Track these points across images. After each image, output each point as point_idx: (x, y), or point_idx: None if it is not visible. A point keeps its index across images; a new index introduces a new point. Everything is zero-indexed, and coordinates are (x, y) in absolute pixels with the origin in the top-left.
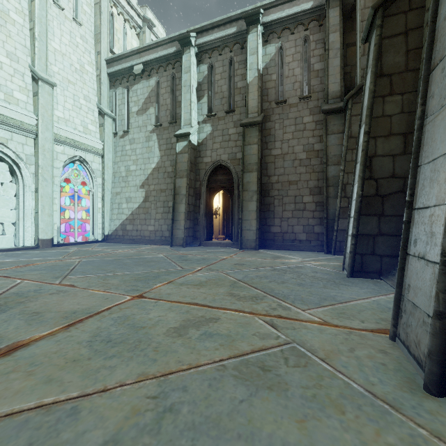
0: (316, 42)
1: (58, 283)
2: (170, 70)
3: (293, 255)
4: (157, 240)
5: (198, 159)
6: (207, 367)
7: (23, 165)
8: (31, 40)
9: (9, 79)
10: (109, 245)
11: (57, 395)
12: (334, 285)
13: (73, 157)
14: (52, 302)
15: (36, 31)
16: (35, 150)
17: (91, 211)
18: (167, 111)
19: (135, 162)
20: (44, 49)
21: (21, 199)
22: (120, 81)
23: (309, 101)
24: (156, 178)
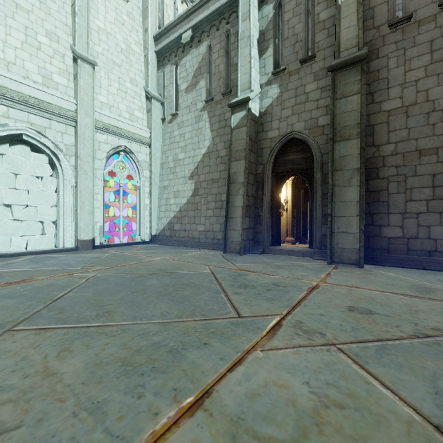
0: None
1: None
2: (223, 26)
3: None
4: (207, 242)
5: (261, 135)
6: None
7: (62, 156)
8: (72, 17)
9: (48, 61)
10: (153, 248)
11: None
12: None
13: (117, 147)
14: None
15: (76, 5)
16: (75, 139)
17: (138, 208)
18: (220, 80)
19: (184, 149)
20: (86, 26)
21: (61, 195)
22: (168, 58)
23: None
24: (207, 165)
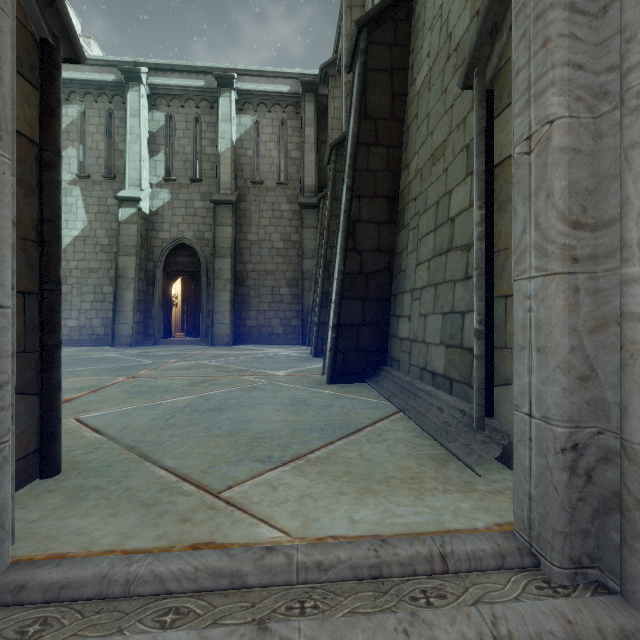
0: (293, 128)
1: None
2: (105, 102)
3: (270, 348)
4: (84, 339)
5: (152, 233)
6: (221, 390)
7: None
8: None
9: None
10: None
11: (139, 403)
12: (301, 362)
13: None
14: None
15: None
16: None
17: None
18: (100, 159)
19: None
20: None
21: None
22: None
23: (287, 188)
24: (81, 251)
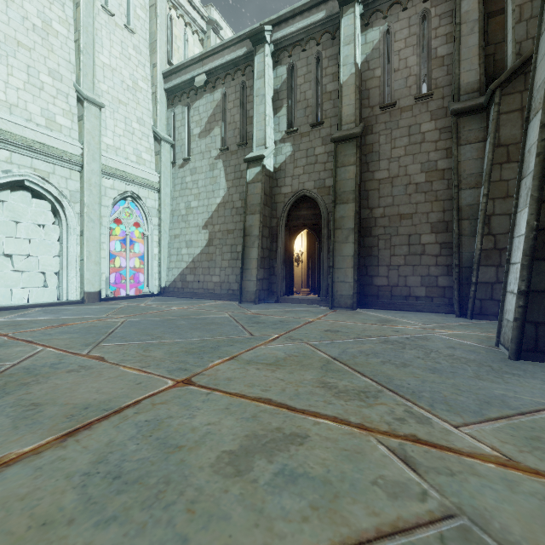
0: (440, 16)
1: (85, 353)
2: (239, 77)
3: (408, 318)
4: (223, 294)
5: (275, 190)
6: None
7: (67, 203)
8: (76, 53)
9: (51, 102)
10: (165, 300)
11: None
12: (492, 373)
13: (124, 192)
14: (64, 386)
15: (81, 42)
16: (80, 185)
17: (146, 258)
18: (236, 131)
19: (197, 197)
20: (91, 64)
21: (64, 244)
22: (180, 98)
23: (430, 101)
24: (222, 215)
